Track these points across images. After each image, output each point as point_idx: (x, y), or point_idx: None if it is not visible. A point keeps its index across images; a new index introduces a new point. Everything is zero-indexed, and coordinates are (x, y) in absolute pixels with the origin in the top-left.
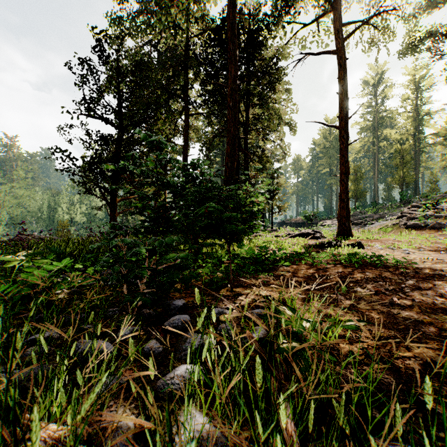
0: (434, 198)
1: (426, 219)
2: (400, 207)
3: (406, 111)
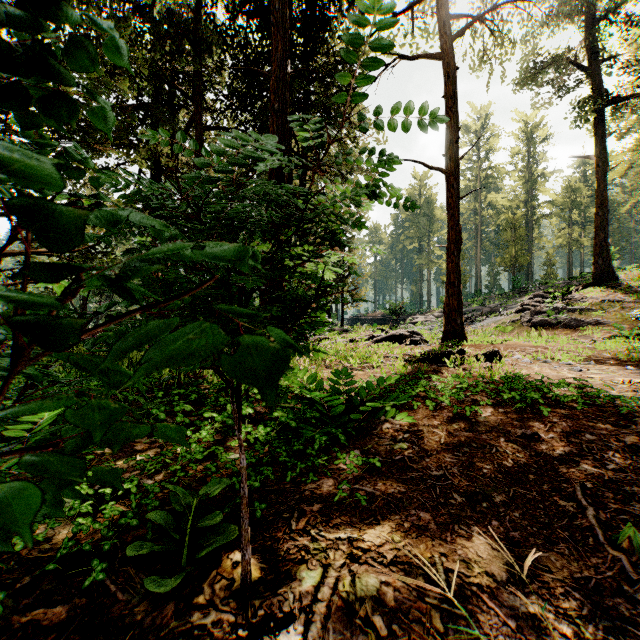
0: (557, 286)
1: (557, 314)
2: (514, 298)
3: (517, 169)
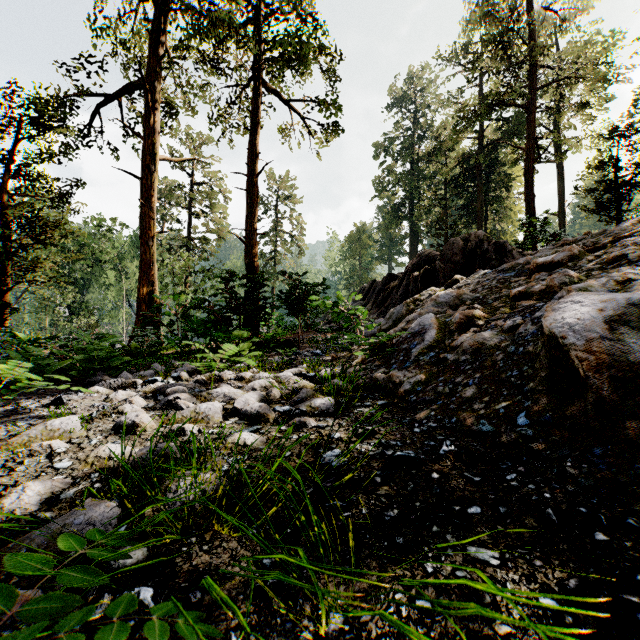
0: None
1: None
2: None
3: None
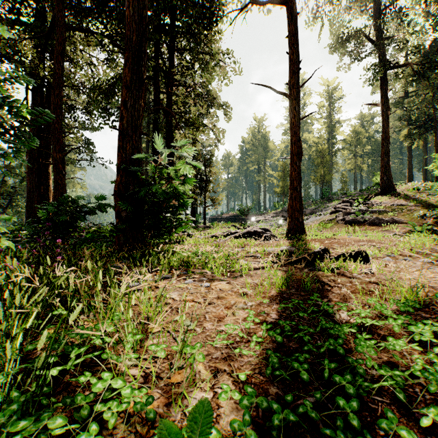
0: (353, 195)
1: (362, 214)
2: (325, 203)
3: (322, 117)
